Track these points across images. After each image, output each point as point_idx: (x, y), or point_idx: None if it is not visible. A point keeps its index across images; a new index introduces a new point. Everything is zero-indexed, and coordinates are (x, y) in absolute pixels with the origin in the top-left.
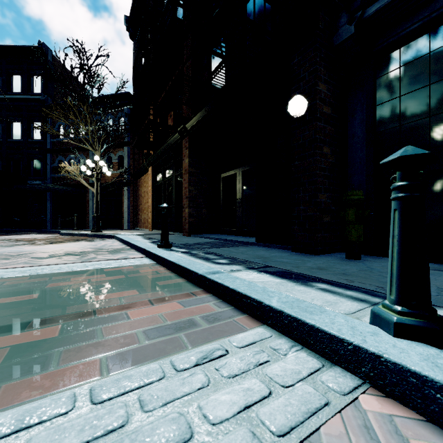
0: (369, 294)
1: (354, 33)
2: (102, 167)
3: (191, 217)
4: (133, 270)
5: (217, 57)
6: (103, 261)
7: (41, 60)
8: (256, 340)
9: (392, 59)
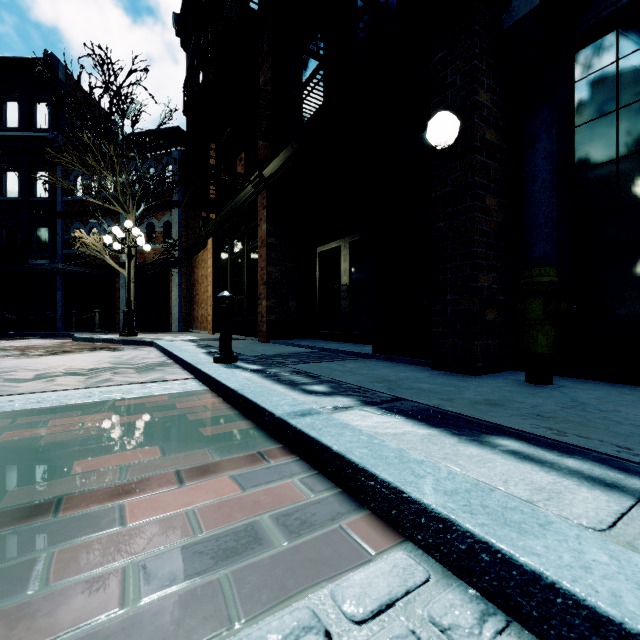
0: (613, 467)
1: (540, 5)
2: (137, 238)
3: (271, 313)
4: (167, 403)
5: (310, 66)
6: (121, 386)
7: (44, 76)
8: (395, 595)
9: (602, 47)
